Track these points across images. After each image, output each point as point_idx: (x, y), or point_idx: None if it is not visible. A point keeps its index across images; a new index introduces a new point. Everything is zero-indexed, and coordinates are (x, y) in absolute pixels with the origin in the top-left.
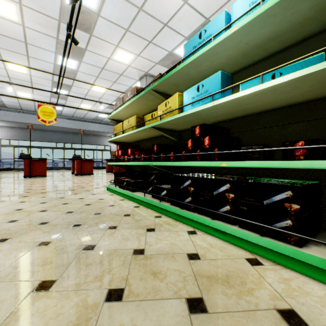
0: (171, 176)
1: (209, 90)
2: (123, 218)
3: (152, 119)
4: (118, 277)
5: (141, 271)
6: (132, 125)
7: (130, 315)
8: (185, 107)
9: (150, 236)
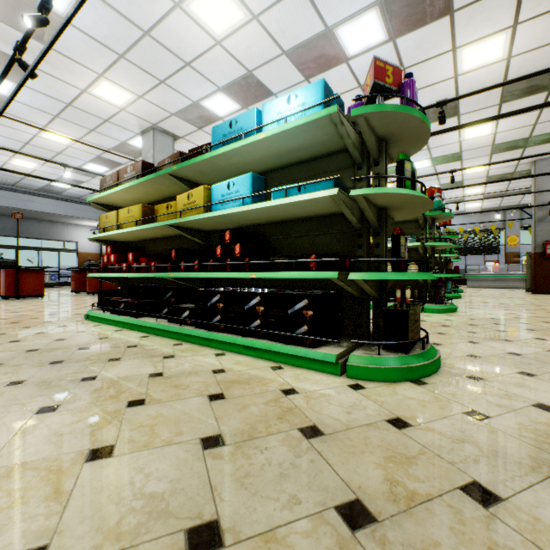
0: (196, 291)
1: (240, 191)
2: (127, 350)
3: (167, 212)
4: (136, 393)
5: (162, 386)
6: (136, 217)
7: (155, 410)
8: (214, 204)
9: (168, 362)
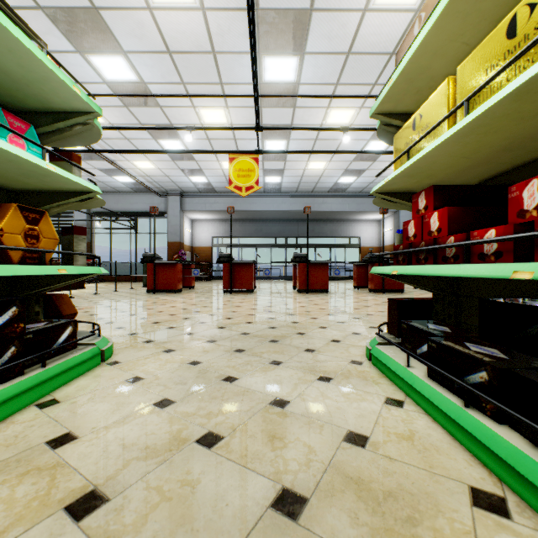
0: None
1: None
2: None
3: None
4: None
5: None
6: None
7: None
8: None
9: None
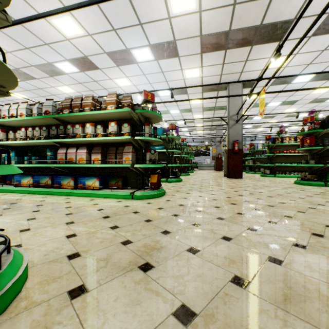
0: None
1: None
2: None
3: None
4: None
5: None
6: None
7: None
8: None
9: None
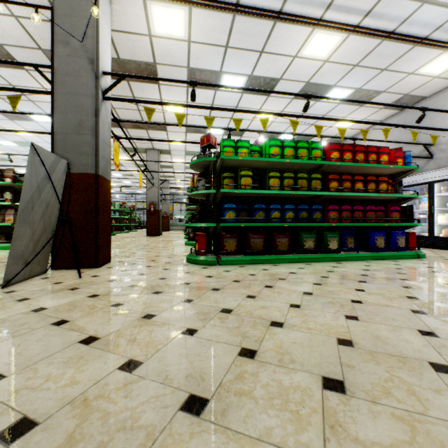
0: None
1: None
2: None
3: None
4: None
5: None
6: None
7: None
8: None
9: None
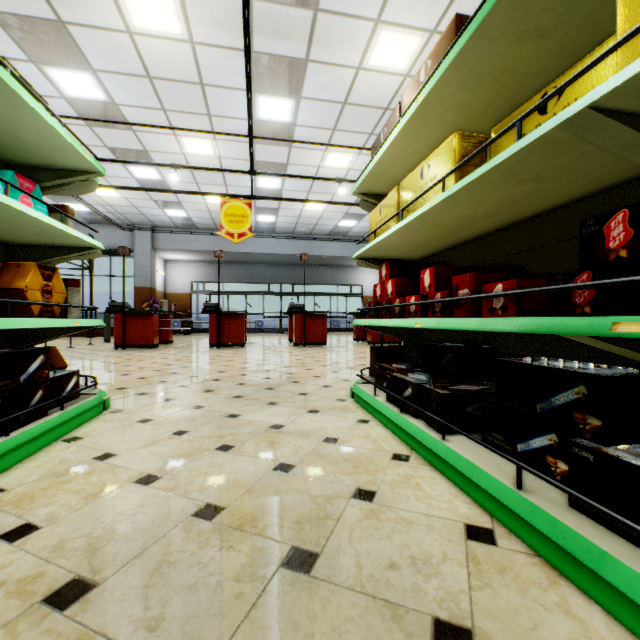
0: None
1: None
2: None
3: (541, 122)
4: None
5: None
6: (439, 176)
7: None
8: None
9: None
